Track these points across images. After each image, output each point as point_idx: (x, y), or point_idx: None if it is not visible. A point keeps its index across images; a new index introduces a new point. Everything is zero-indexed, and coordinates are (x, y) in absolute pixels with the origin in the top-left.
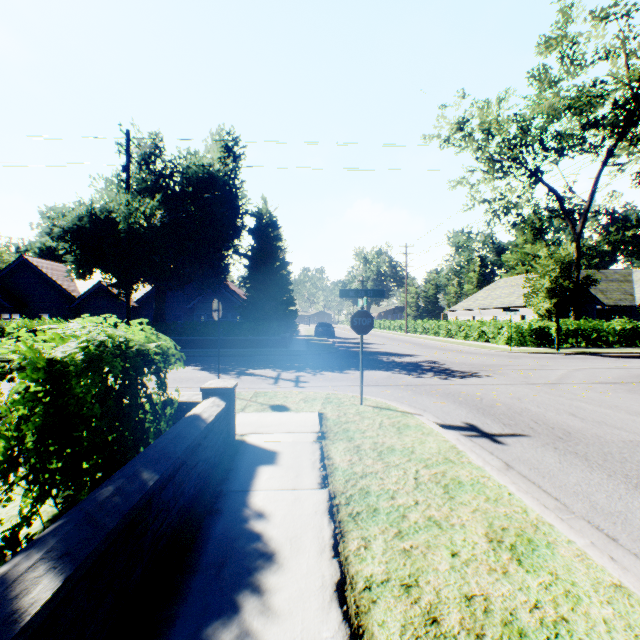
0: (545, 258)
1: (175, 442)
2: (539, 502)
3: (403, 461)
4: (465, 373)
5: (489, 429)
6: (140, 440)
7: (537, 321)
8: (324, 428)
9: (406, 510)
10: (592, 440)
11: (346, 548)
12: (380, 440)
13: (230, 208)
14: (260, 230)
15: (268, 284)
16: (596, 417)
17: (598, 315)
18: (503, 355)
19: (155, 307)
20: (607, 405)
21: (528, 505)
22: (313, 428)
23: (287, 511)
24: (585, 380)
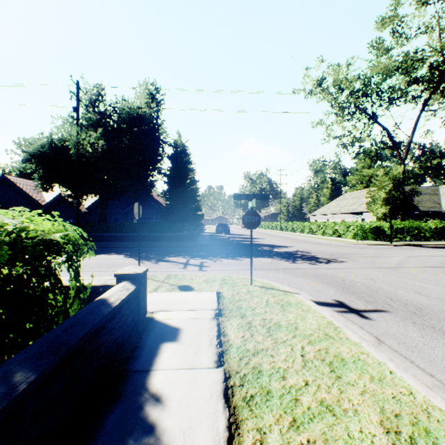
0: (382, 176)
1: (71, 330)
2: (421, 382)
3: (289, 337)
4: (327, 259)
5: (355, 305)
6: (40, 327)
7: (375, 222)
8: (221, 306)
9: (298, 392)
10: (441, 315)
11: (241, 444)
12: (268, 317)
13: (153, 139)
14: (176, 156)
15: (182, 195)
16: (437, 295)
17: (416, 218)
18: (352, 246)
19: (99, 212)
20: (442, 284)
21: (412, 385)
22: (212, 306)
23: (183, 395)
24: (418, 265)
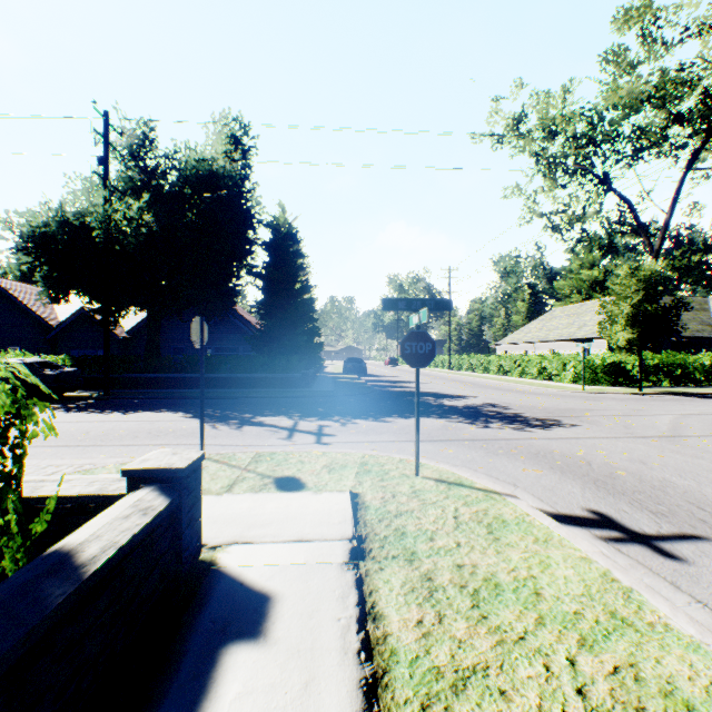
0: (626, 277)
1: None
2: None
3: (530, 625)
4: (543, 421)
5: (635, 524)
6: None
7: (612, 355)
8: (362, 528)
9: None
10: None
11: None
12: (466, 559)
13: (238, 214)
14: (277, 244)
15: (286, 310)
16: None
17: (673, 349)
18: (577, 396)
19: (147, 338)
20: None
21: None
22: (342, 529)
23: None
24: (709, 431)
